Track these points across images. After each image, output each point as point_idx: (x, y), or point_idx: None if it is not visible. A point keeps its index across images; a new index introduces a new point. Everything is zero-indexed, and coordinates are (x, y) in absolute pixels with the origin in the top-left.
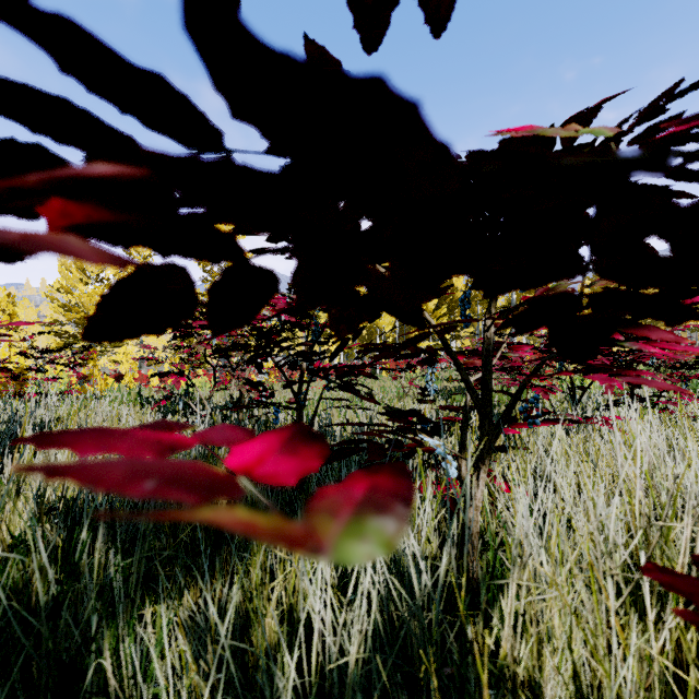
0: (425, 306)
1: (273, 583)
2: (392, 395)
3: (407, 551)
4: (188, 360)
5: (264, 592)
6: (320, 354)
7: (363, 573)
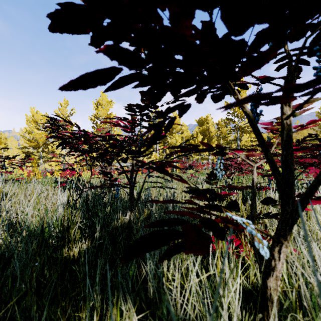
0: (196, 139)
1: None
2: None
3: None
4: (78, 163)
5: None
6: (142, 152)
7: None
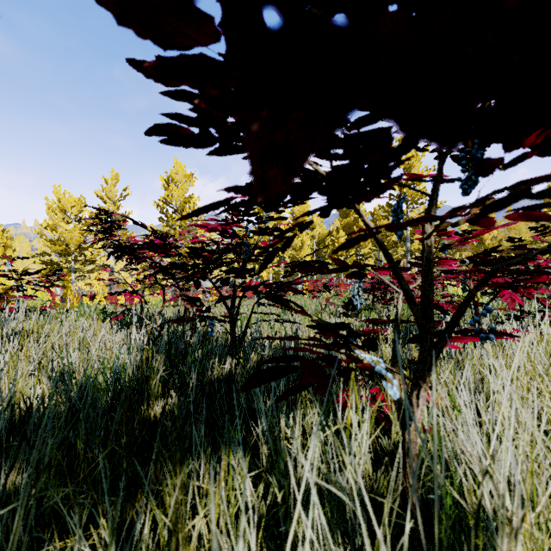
0: (337, 240)
1: (192, 522)
2: (312, 311)
3: (359, 511)
4: (142, 282)
5: (180, 538)
6: (250, 271)
7: (300, 549)
